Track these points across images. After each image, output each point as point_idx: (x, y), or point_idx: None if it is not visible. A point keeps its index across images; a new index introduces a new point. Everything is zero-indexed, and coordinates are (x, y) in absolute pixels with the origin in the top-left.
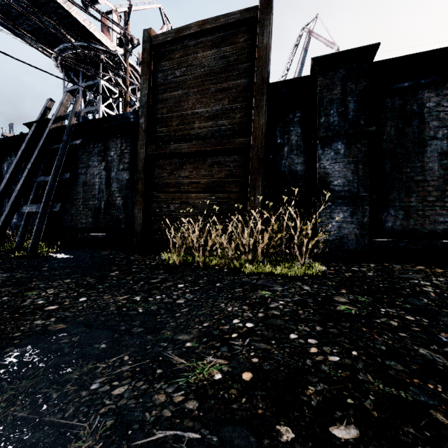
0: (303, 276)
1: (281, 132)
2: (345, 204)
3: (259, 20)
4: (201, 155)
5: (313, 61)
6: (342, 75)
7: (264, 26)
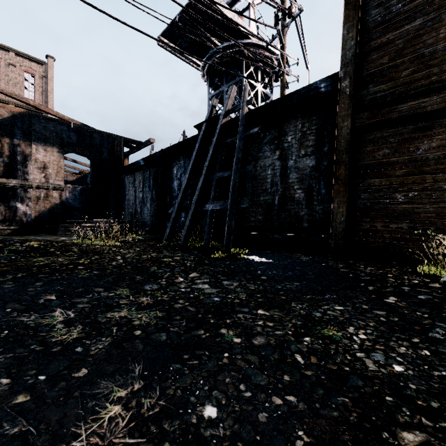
0: None
1: None
2: None
3: None
4: None
5: None
6: None
7: None
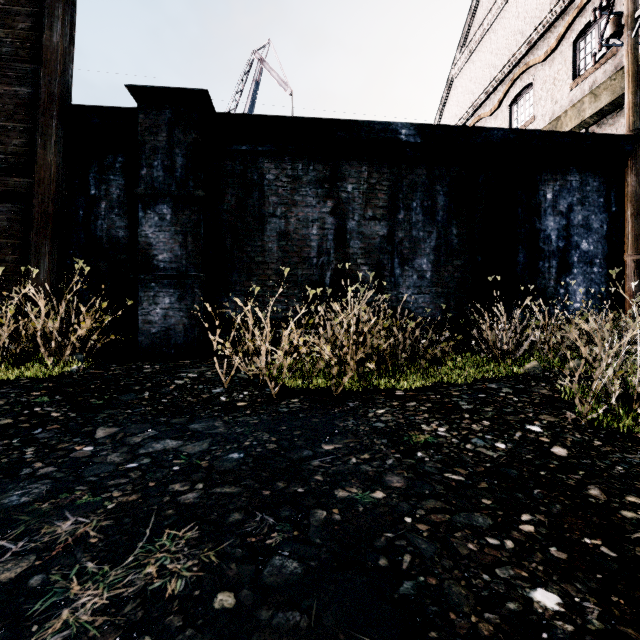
0: (27, 379)
1: (97, 180)
2: (172, 286)
3: (45, 5)
4: None
5: (129, 90)
6: (169, 119)
7: (55, 18)
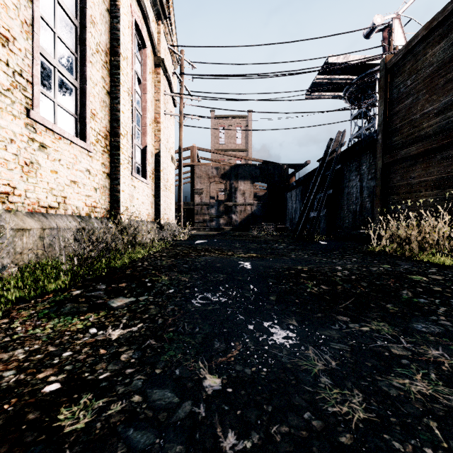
0: None
1: None
2: None
3: None
4: (430, 153)
5: None
6: None
7: None
